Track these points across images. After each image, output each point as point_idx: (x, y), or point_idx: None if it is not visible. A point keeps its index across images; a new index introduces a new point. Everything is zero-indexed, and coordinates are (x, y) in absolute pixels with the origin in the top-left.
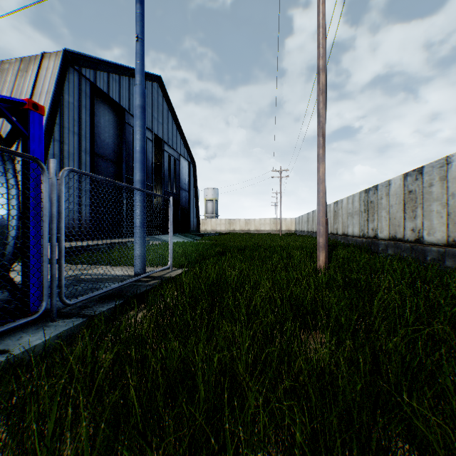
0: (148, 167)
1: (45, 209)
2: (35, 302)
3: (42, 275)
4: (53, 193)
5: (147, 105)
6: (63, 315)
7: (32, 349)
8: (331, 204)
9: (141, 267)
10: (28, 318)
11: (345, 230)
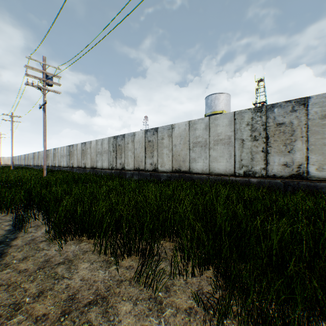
0: None
1: None
2: None
3: None
4: None
5: None
6: None
7: None
8: (27, 154)
9: None
10: None
11: (30, 163)
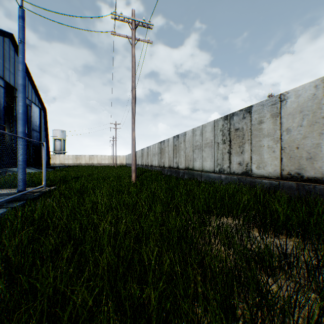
0: (0, 110)
1: None
2: None
3: None
4: None
5: None
6: None
7: None
8: (145, 148)
9: (24, 186)
10: None
11: (152, 163)
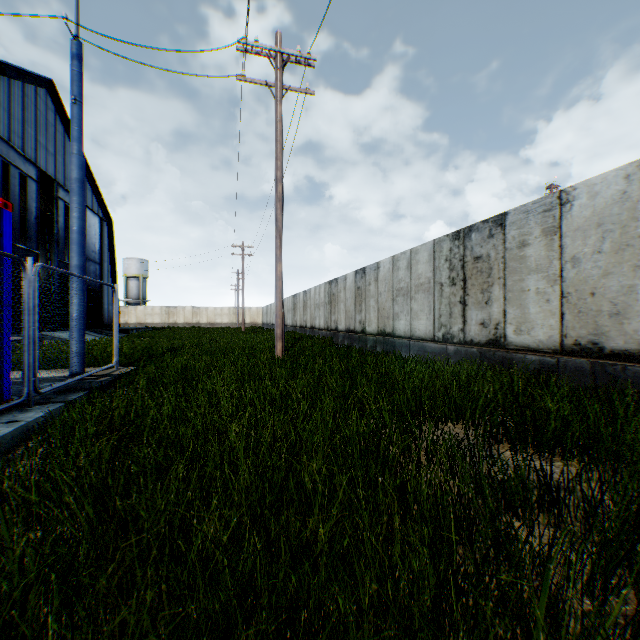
0: (30, 223)
1: (27, 304)
2: (7, 392)
3: (24, 364)
4: (32, 289)
5: (27, 123)
6: (35, 404)
7: (39, 419)
8: (301, 293)
9: (81, 366)
10: (17, 401)
11: (313, 322)
